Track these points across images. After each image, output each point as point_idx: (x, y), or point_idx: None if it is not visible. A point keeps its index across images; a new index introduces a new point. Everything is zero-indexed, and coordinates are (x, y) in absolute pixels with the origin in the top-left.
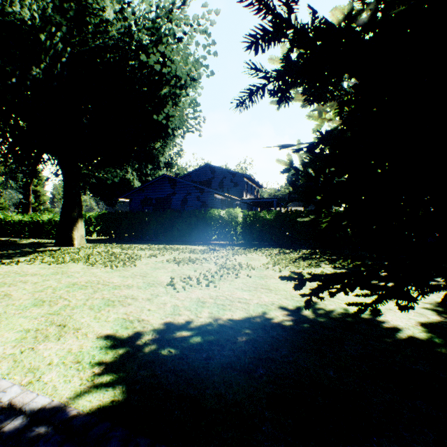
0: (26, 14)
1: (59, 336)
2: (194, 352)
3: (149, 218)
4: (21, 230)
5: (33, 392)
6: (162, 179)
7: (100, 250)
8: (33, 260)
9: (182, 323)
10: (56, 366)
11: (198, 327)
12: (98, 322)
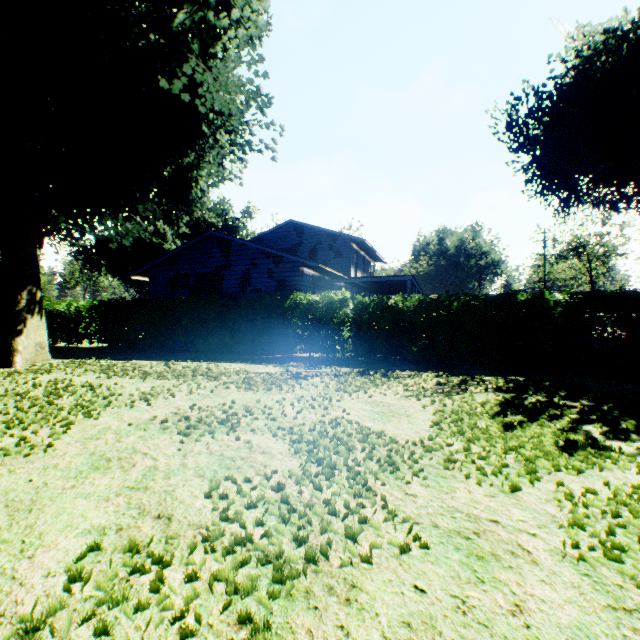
0: None
1: None
2: None
3: (180, 310)
4: None
5: None
6: (206, 240)
7: (53, 377)
8: None
9: None
10: None
11: None
12: None
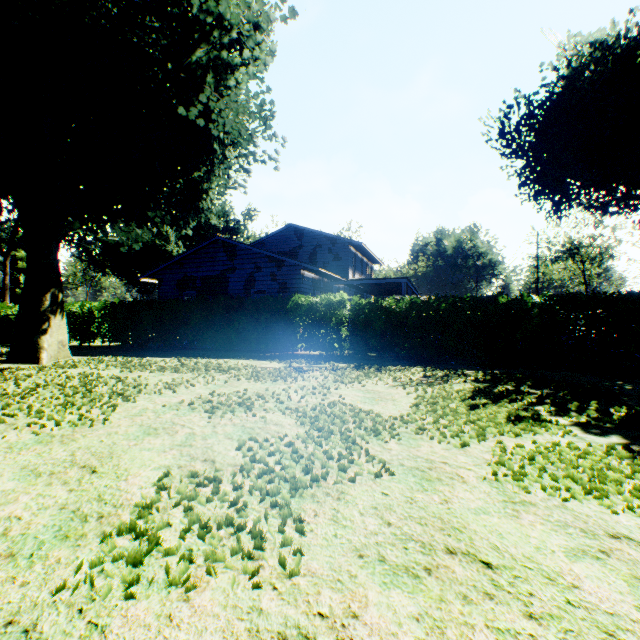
0: None
1: None
2: None
3: (189, 310)
4: None
5: None
6: (212, 244)
7: (81, 371)
8: None
9: None
10: None
11: None
12: None
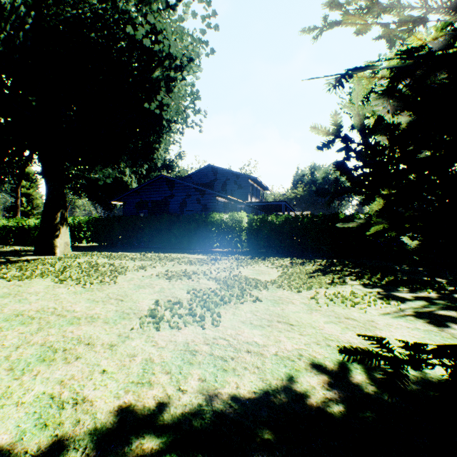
0: None
1: None
2: None
3: (144, 223)
4: (6, 236)
5: None
6: (159, 180)
7: (84, 260)
8: None
9: (150, 408)
10: None
11: (175, 422)
12: (2, 407)
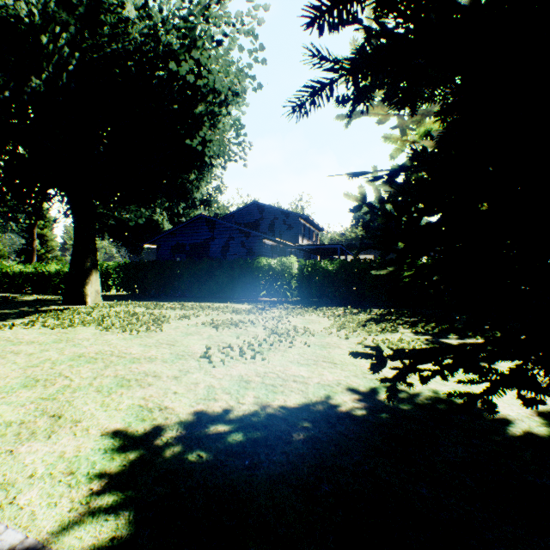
0: (22, 9)
1: (50, 433)
2: (233, 457)
3: (182, 269)
4: (22, 284)
5: (1, 523)
6: (198, 220)
7: (119, 309)
8: (33, 322)
9: (218, 412)
10: (39, 479)
11: (239, 418)
12: (106, 411)
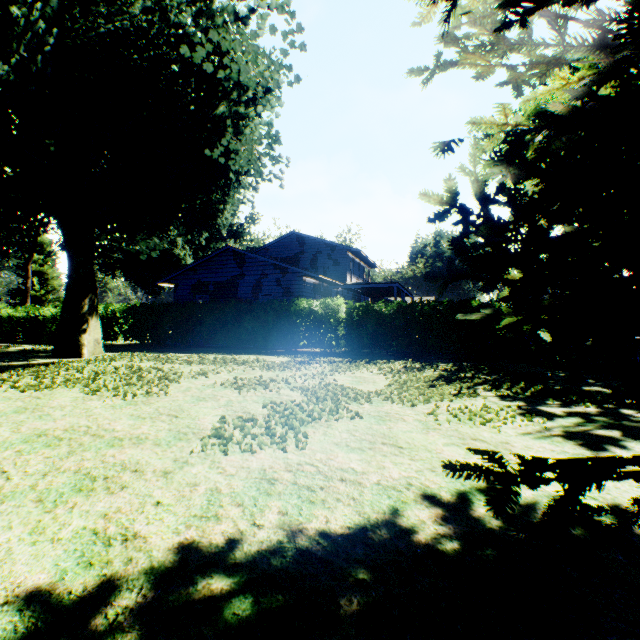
0: None
1: None
2: None
3: (204, 312)
4: (11, 331)
5: None
6: (223, 253)
7: (121, 364)
8: (2, 382)
9: (218, 545)
10: None
11: (250, 560)
12: (34, 543)
